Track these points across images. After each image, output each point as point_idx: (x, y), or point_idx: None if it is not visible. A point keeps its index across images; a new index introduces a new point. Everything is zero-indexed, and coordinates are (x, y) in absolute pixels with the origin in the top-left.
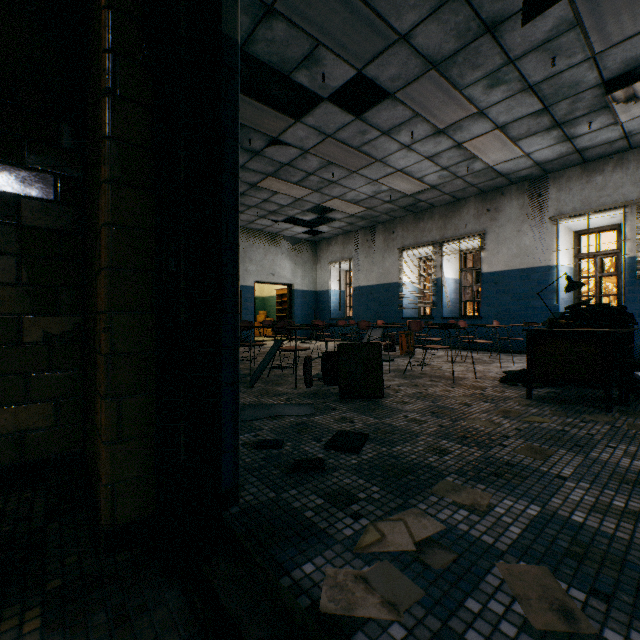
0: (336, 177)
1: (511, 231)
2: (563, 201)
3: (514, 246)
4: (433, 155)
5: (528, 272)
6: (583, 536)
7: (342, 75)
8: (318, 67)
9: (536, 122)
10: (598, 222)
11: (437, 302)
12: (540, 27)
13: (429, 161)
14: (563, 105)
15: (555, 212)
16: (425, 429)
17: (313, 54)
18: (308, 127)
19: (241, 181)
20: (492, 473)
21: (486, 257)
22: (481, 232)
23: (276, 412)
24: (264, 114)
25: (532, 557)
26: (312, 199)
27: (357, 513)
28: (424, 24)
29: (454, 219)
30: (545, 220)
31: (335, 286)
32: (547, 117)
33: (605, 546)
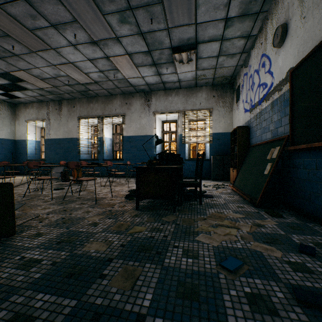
0: (18, 51)
1: (137, 116)
2: (158, 105)
3: (138, 124)
4: (93, 59)
5: (144, 137)
6: None
7: None
8: None
9: (146, 58)
10: (170, 118)
11: (101, 150)
12: None
13: (91, 63)
14: (157, 53)
15: (155, 110)
16: (31, 276)
17: None
18: None
19: None
20: None
21: (126, 128)
22: (123, 114)
23: None
24: None
25: None
26: None
27: None
28: None
29: (110, 105)
30: (151, 113)
31: (32, 137)
32: (150, 57)
33: None
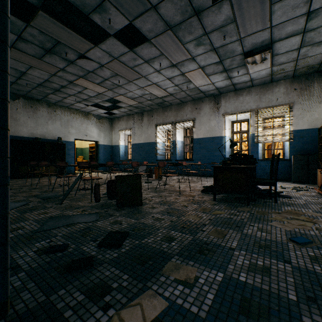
0: (121, 83)
1: (206, 119)
2: (227, 107)
3: (207, 126)
4: (171, 77)
5: (213, 139)
6: (247, 292)
7: (121, 22)
8: (106, 14)
9: (217, 67)
10: (240, 117)
11: (173, 152)
12: (219, 18)
13: (169, 80)
14: (228, 61)
15: (224, 112)
16: (163, 224)
17: (102, 5)
18: (103, 51)
19: (63, 78)
20: (197, 251)
21: (195, 131)
22: (193, 119)
23: (71, 221)
24: (74, 37)
25: (221, 319)
26: (108, 94)
27: (108, 303)
28: (165, 2)
29: (181, 112)
30: (220, 115)
31: (122, 143)
32: (221, 66)
33: (258, 298)
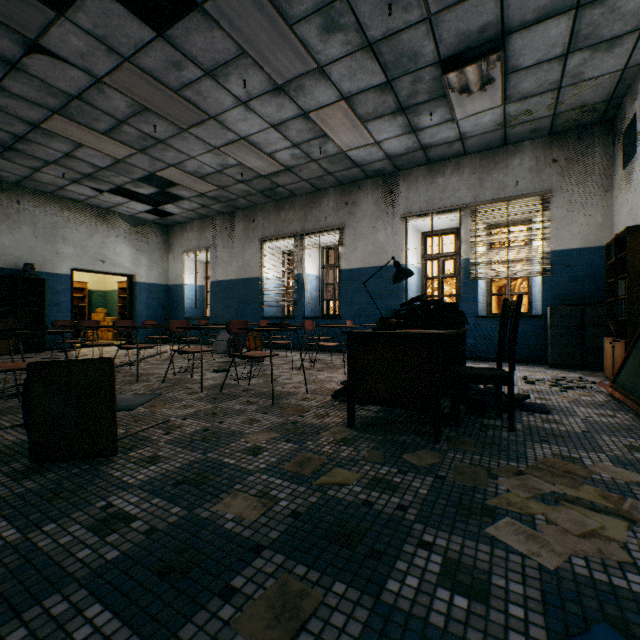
0: (162, 134)
1: (367, 227)
2: (412, 200)
3: (370, 243)
4: (279, 123)
5: (382, 270)
6: None
7: None
8: None
9: (382, 100)
10: (440, 224)
11: (298, 300)
12: None
13: (276, 131)
14: (405, 83)
15: (405, 210)
16: (101, 554)
17: None
18: (85, 33)
19: (10, 114)
20: None
21: (345, 253)
22: (340, 226)
23: None
24: None
25: None
26: (140, 163)
27: None
28: None
29: (315, 210)
30: (397, 218)
31: (192, 280)
32: (392, 96)
33: None
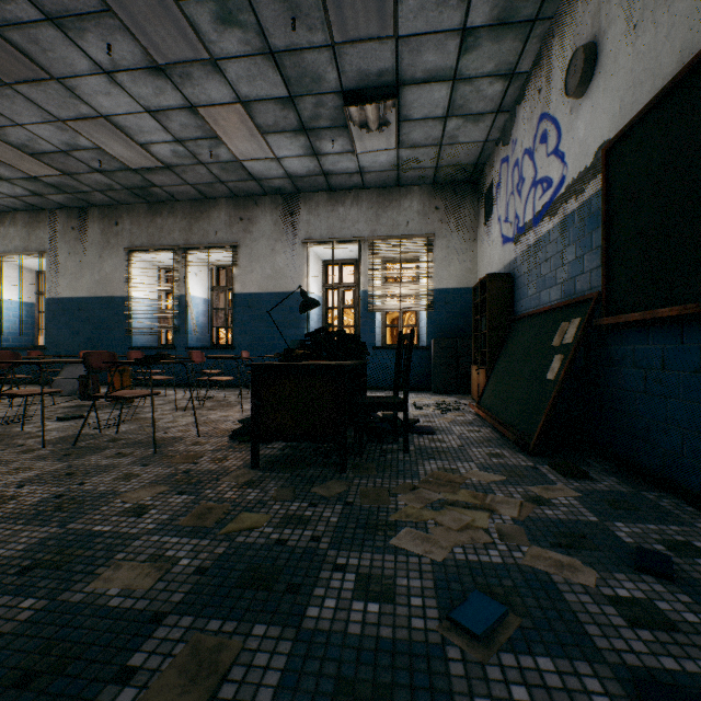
0: None
1: (266, 248)
2: (313, 225)
3: (269, 266)
4: (158, 110)
5: (282, 297)
6: None
7: None
8: None
9: (284, 115)
10: (341, 254)
11: (181, 327)
12: None
13: (153, 119)
14: (309, 103)
15: (306, 235)
16: None
17: None
18: None
19: None
20: None
21: (240, 275)
22: (234, 244)
23: None
24: None
25: None
26: None
27: None
28: None
29: (203, 222)
30: (298, 242)
31: (13, 294)
32: (294, 113)
33: None
